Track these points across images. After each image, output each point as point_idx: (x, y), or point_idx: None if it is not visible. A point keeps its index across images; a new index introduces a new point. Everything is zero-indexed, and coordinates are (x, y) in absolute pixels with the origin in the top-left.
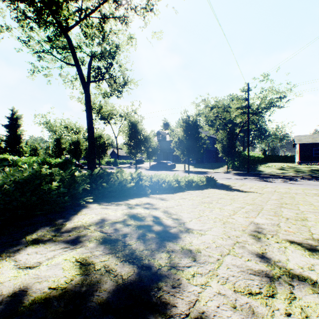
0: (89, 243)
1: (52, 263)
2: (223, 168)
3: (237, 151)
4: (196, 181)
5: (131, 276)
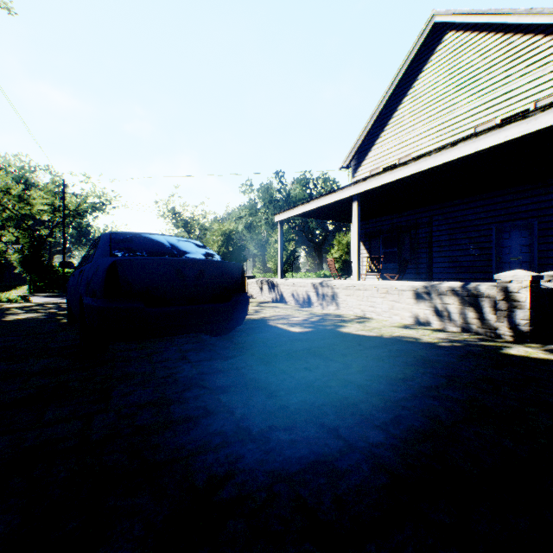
0: (26, 304)
1: (25, 304)
2: (18, 290)
3: (48, 266)
4: (15, 299)
5: (52, 303)
